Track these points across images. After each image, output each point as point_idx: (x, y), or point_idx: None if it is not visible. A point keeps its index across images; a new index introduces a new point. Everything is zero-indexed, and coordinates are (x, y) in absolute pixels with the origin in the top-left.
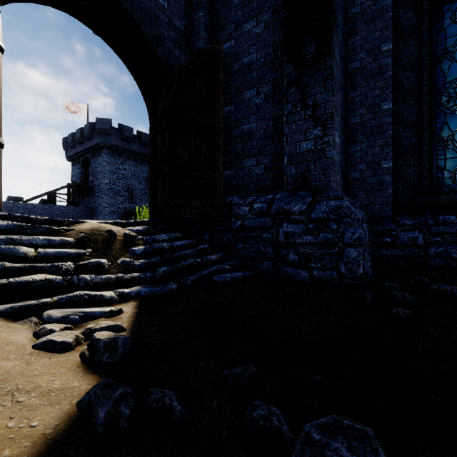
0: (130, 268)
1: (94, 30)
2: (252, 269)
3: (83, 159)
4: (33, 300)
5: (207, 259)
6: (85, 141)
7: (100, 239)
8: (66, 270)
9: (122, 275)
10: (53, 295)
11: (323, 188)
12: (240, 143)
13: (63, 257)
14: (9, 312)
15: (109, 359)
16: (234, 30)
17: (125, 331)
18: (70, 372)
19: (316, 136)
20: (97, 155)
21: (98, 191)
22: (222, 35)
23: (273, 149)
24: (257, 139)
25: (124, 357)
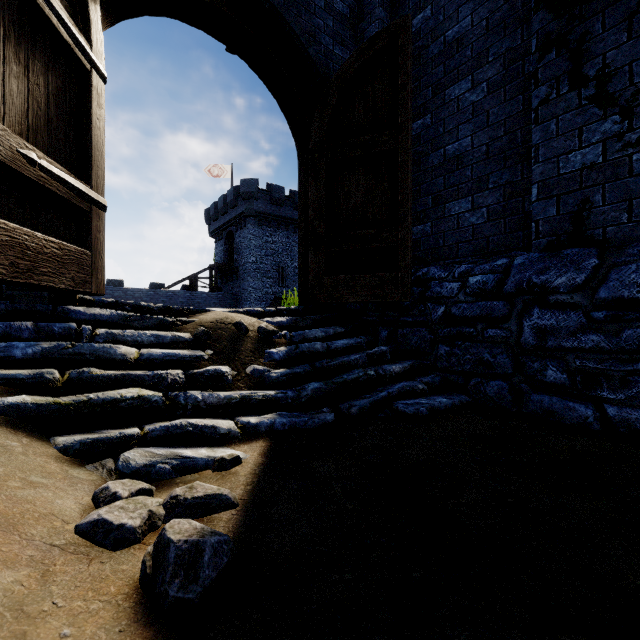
0: (263, 381)
1: (223, 39)
2: (466, 392)
3: (226, 233)
4: (119, 428)
5: (385, 371)
6: (228, 211)
7: (225, 336)
8: (172, 381)
9: (250, 393)
10: (148, 422)
11: (626, 237)
12: (441, 177)
13: (173, 361)
14: (78, 448)
15: (182, 593)
16: None
17: (235, 508)
18: (106, 612)
19: (607, 135)
20: (242, 227)
21: (243, 273)
22: (409, 5)
23: (506, 177)
24: (473, 164)
25: (215, 585)
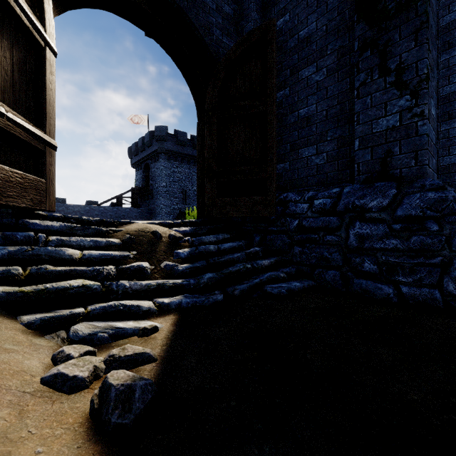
0: (173, 273)
1: (143, 28)
2: (312, 278)
3: (144, 165)
4: (68, 308)
5: (258, 265)
6: (146, 149)
7: (145, 241)
8: (107, 274)
9: (163, 281)
10: (90, 303)
11: (414, 175)
12: (296, 131)
13: (107, 260)
14: (38, 324)
15: (120, 419)
16: (289, 2)
17: (155, 362)
18: (67, 435)
19: (402, 108)
20: (156, 160)
21: (157, 194)
22: (275, 11)
23: (339, 133)
24: (317, 123)
25: (143, 414)
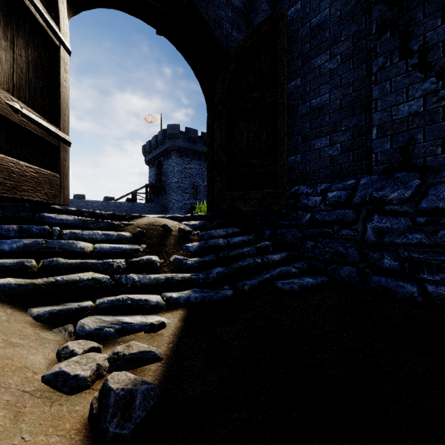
0: (182, 267)
1: (154, 25)
2: (326, 274)
3: (157, 162)
4: (78, 301)
5: (268, 259)
6: (159, 146)
7: (155, 234)
8: (117, 267)
9: (172, 275)
10: (99, 296)
11: (440, 164)
12: (308, 122)
13: (118, 253)
14: (47, 317)
15: (119, 429)
16: None
17: (160, 361)
18: (62, 444)
19: (427, 92)
20: (168, 157)
21: (169, 189)
22: (285, 1)
23: (354, 122)
24: (331, 113)
25: (144, 422)
